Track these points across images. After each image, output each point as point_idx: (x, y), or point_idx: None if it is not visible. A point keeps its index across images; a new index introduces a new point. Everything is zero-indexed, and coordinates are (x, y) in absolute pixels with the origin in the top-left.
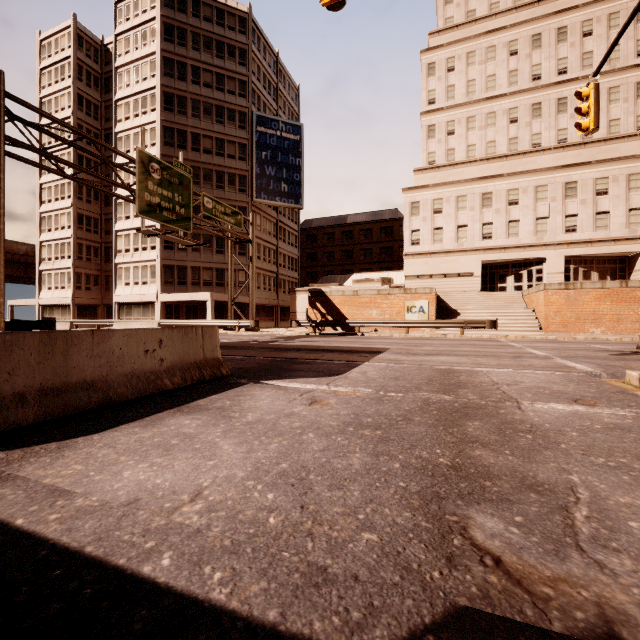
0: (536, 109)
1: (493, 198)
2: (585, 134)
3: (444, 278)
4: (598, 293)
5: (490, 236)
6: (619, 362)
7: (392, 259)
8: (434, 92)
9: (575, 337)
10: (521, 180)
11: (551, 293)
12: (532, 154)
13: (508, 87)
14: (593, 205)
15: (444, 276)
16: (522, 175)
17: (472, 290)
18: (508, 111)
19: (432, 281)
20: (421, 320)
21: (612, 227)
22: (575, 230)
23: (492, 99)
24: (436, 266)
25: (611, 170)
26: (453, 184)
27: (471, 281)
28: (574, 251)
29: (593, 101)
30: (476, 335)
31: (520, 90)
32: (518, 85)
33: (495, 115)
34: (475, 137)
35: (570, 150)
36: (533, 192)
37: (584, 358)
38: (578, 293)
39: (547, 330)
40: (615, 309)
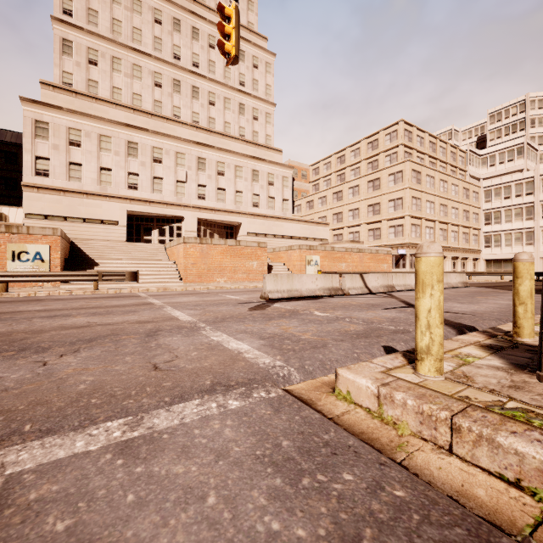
0: (177, 85)
1: (139, 150)
2: (227, 62)
3: (84, 223)
4: (223, 249)
5: (136, 187)
6: (273, 325)
7: (17, 194)
8: (71, 3)
9: (209, 287)
10: (165, 142)
11: (189, 246)
12: (174, 122)
13: (153, 50)
14: (216, 181)
15: (84, 221)
16: (165, 137)
17: (117, 240)
18: (153, 73)
19: (68, 225)
20: (31, 271)
21: (227, 201)
22: (205, 198)
23: (138, 52)
24: (73, 207)
25: (226, 158)
26: (95, 119)
27: (116, 230)
28: (204, 215)
29: (235, 24)
30: (114, 289)
31: (164, 59)
32: (162, 54)
33: (141, 70)
34: (121, 81)
35: (201, 132)
36: (174, 156)
37: (235, 321)
38: (209, 248)
39: (186, 281)
40: (233, 262)
